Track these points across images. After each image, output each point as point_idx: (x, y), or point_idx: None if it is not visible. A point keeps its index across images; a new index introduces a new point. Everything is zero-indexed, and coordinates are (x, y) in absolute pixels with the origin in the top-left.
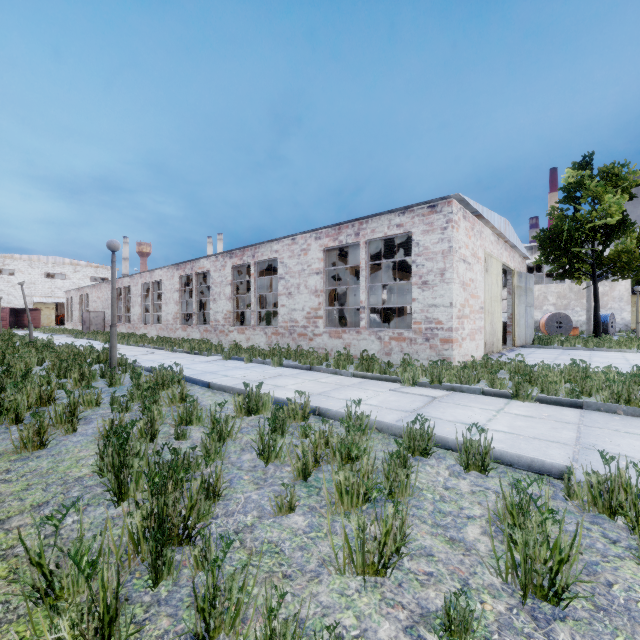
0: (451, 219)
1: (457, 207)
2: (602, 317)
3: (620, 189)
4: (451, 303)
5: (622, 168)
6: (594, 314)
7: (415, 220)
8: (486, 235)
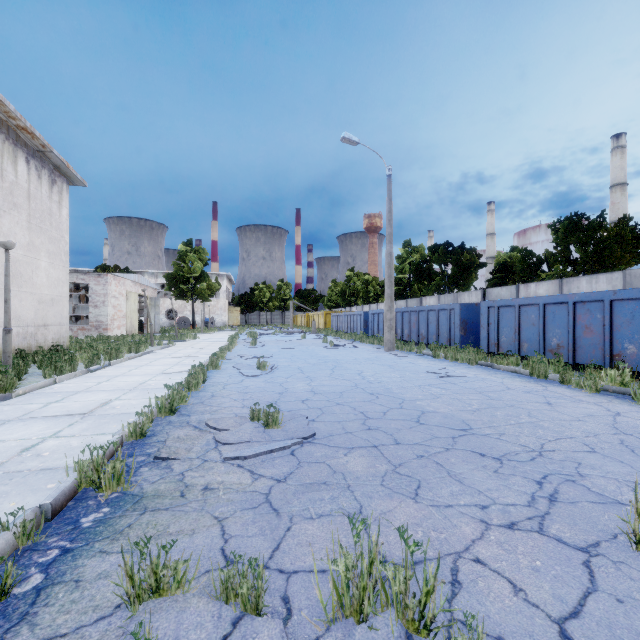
0: (108, 282)
1: (111, 276)
2: (208, 319)
3: (202, 260)
4: (108, 314)
5: (203, 250)
6: (193, 318)
7: (91, 279)
8: (128, 283)
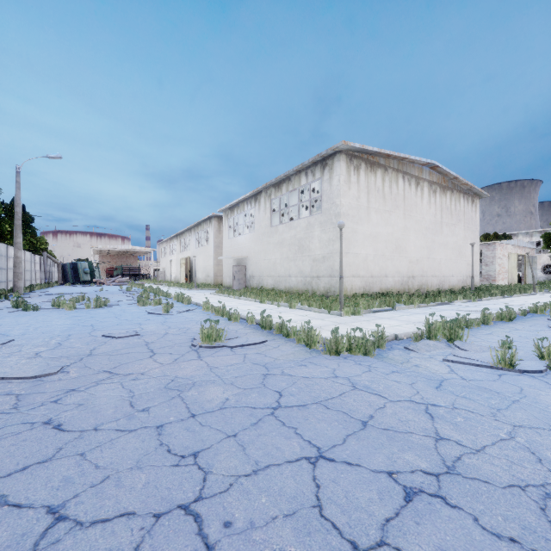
0: (495, 248)
1: (497, 244)
2: None
3: None
4: (495, 270)
5: None
6: None
7: (483, 247)
8: (508, 247)
